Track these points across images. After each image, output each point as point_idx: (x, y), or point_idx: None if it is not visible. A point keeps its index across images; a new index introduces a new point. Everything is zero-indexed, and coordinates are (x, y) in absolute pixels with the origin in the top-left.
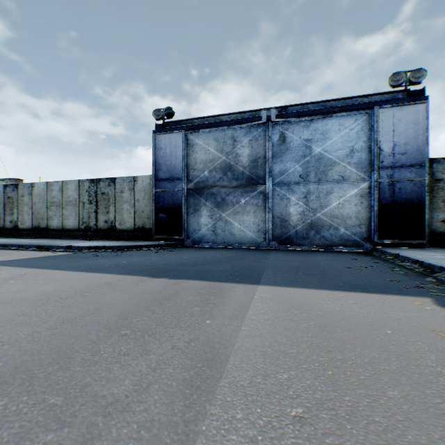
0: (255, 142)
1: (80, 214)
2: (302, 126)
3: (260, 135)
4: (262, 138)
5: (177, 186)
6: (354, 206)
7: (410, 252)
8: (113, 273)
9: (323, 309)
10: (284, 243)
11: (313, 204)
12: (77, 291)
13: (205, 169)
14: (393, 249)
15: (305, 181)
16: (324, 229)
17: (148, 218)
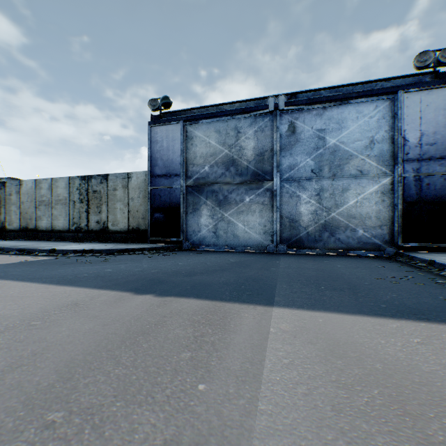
0: (261, 134)
1: (70, 214)
2: (315, 115)
3: (267, 126)
4: (269, 128)
5: (175, 183)
6: (374, 205)
7: (445, 257)
8: (88, 287)
9: (379, 355)
10: (294, 246)
11: (327, 203)
12: (26, 317)
13: (205, 164)
14: (422, 254)
15: (318, 177)
16: (339, 231)
17: (143, 218)
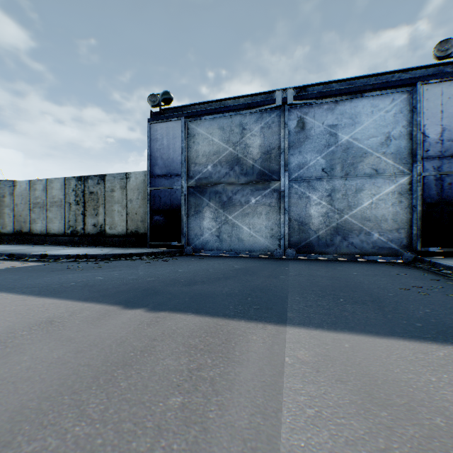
0: (268, 130)
1: (66, 217)
2: (326, 110)
3: (274, 122)
4: (276, 124)
5: (176, 184)
6: (390, 206)
7: None
8: (72, 298)
9: (435, 402)
10: (303, 251)
11: (339, 204)
12: None
13: (208, 163)
14: (445, 260)
15: (329, 176)
16: (353, 235)
17: (142, 221)
